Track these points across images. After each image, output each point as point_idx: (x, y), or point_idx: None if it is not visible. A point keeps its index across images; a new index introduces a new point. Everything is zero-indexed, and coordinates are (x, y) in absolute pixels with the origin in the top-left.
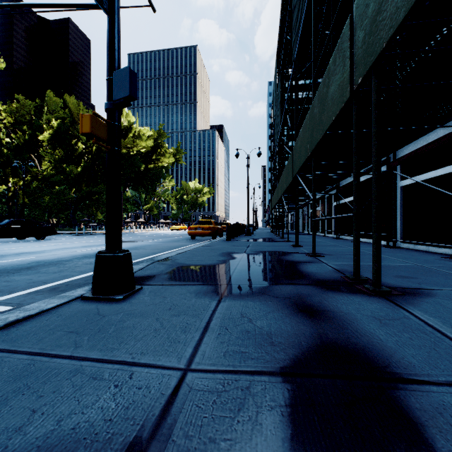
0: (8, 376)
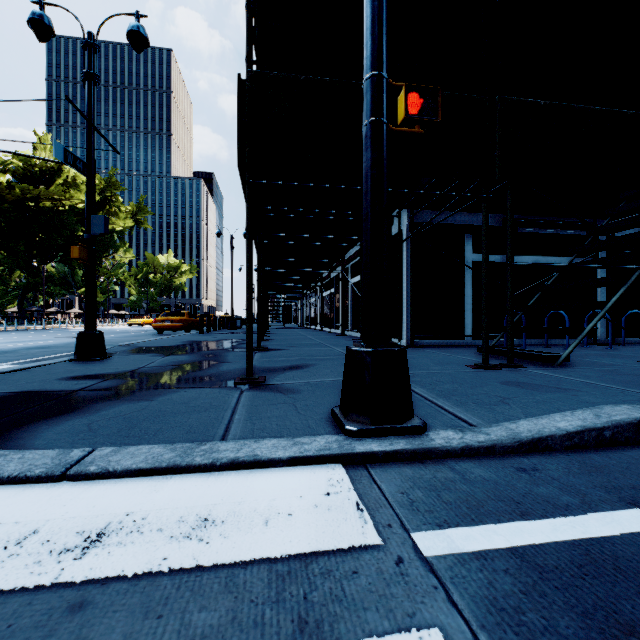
0: (64, 371)
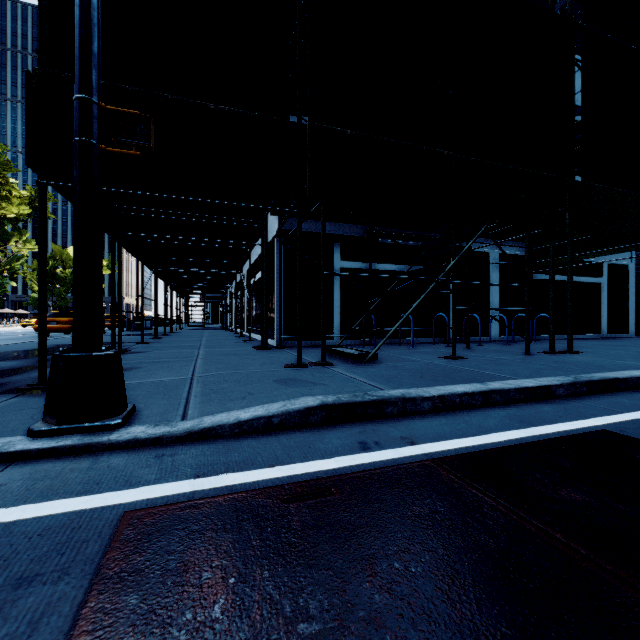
0: None
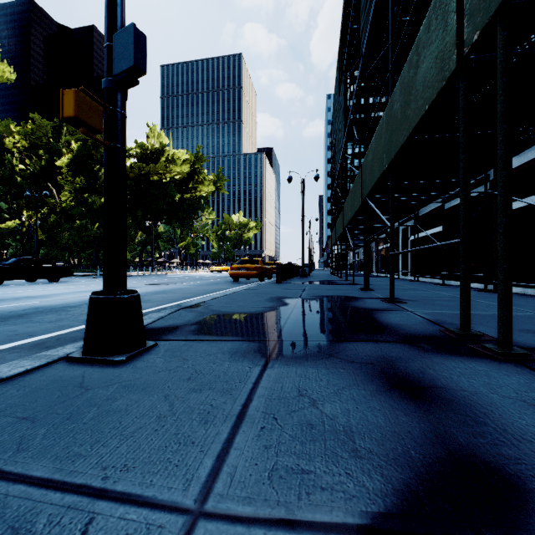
0: None
